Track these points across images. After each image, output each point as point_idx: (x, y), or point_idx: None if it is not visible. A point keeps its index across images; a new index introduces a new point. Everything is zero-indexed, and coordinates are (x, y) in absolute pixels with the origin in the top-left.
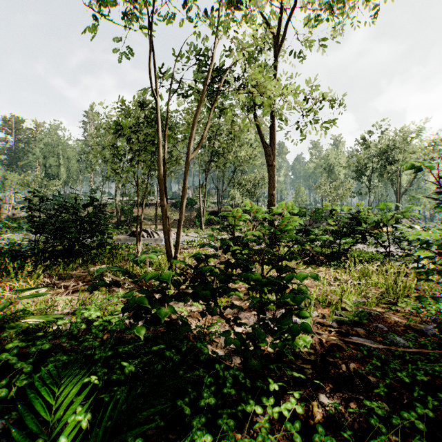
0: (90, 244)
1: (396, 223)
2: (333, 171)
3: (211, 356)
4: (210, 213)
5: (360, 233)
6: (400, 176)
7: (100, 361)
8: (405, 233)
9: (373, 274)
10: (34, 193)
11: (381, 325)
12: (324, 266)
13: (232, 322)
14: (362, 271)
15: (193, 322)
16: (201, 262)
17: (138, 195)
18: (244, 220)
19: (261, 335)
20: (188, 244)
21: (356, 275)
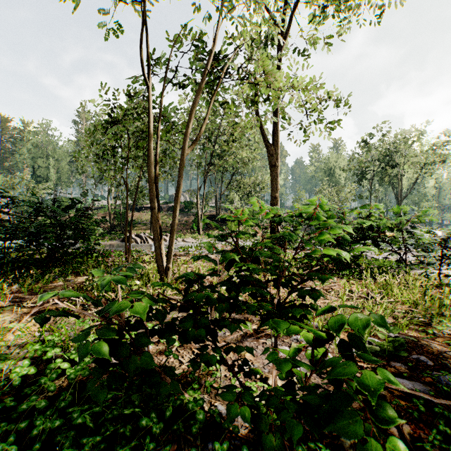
0: (77, 251)
1: (413, 228)
2: (333, 175)
3: (209, 413)
4: (208, 218)
5: (371, 238)
6: (401, 180)
7: (41, 437)
8: (423, 239)
9: (394, 286)
10: (6, 193)
11: (423, 357)
12: (334, 275)
13: (238, 369)
14: (383, 283)
15: (185, 355)
16: (194, 282)
17: (127, 196)
18: (252, 225)
19: (296, 430)
20: (184, 251)
21: (377, 288)
